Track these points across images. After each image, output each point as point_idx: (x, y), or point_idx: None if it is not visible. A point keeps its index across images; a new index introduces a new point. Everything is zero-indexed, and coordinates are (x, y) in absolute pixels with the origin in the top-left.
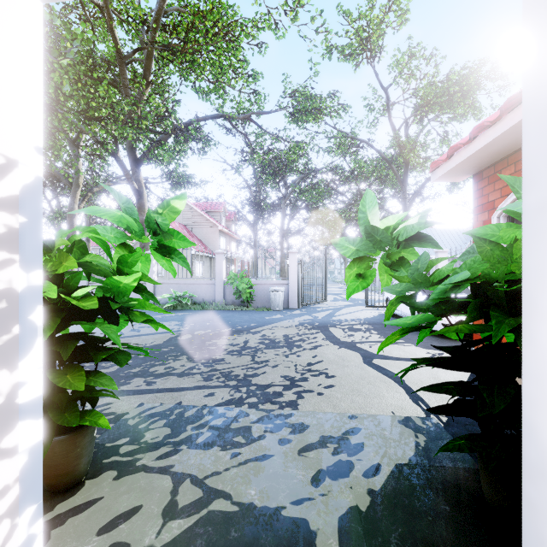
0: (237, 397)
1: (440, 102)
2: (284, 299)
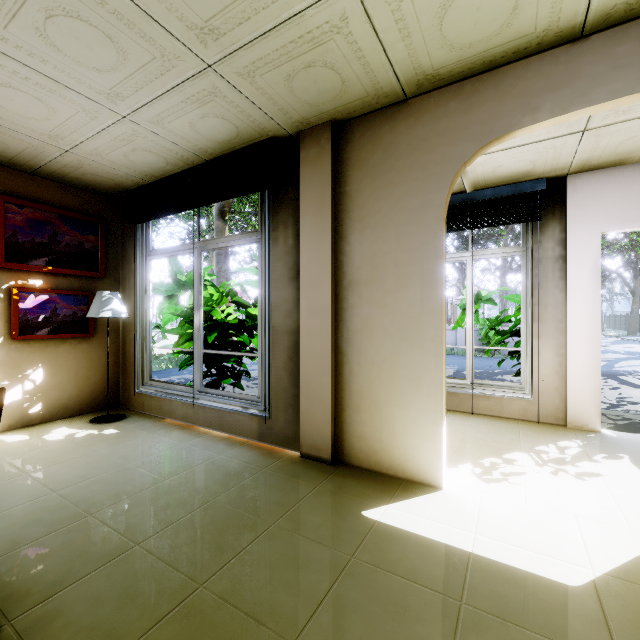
0: None
1: None
2: None
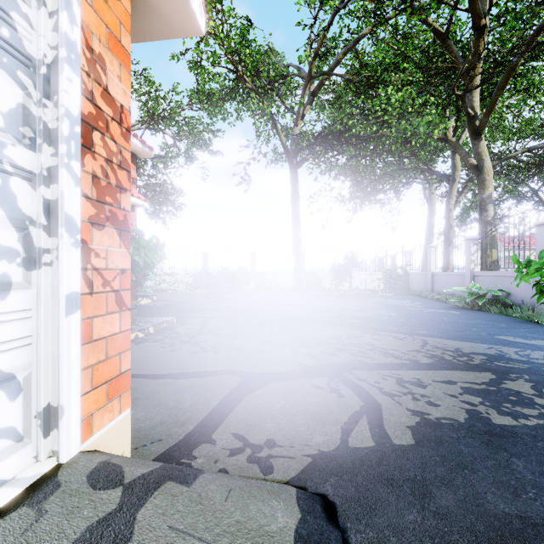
0: (180, 333)
1: None
2: None
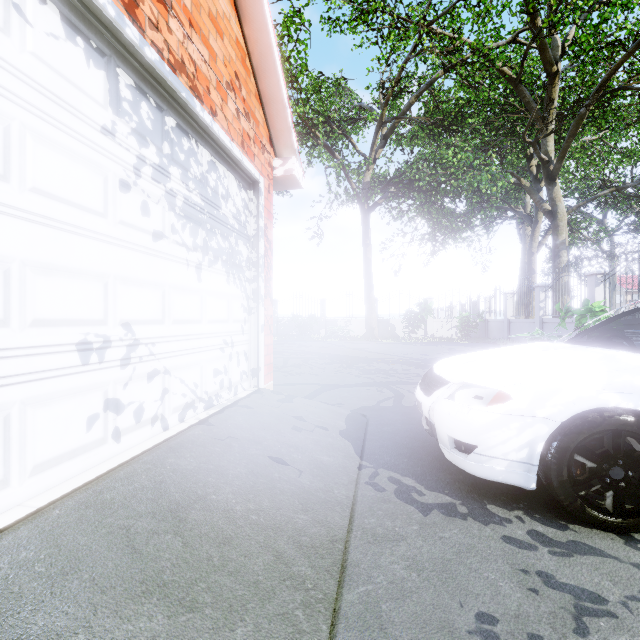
0: None
1: None
2: None
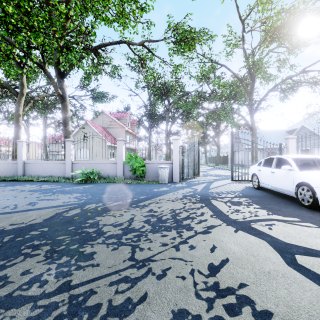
0: None
1: (286, 27)
2: (168, 175)
